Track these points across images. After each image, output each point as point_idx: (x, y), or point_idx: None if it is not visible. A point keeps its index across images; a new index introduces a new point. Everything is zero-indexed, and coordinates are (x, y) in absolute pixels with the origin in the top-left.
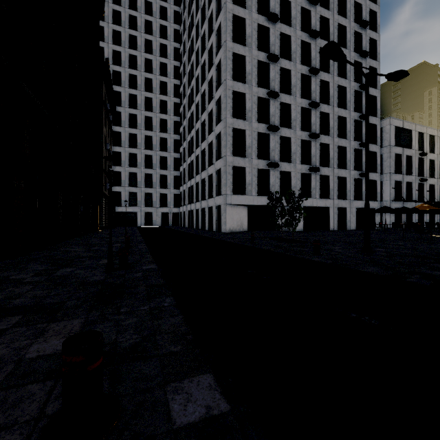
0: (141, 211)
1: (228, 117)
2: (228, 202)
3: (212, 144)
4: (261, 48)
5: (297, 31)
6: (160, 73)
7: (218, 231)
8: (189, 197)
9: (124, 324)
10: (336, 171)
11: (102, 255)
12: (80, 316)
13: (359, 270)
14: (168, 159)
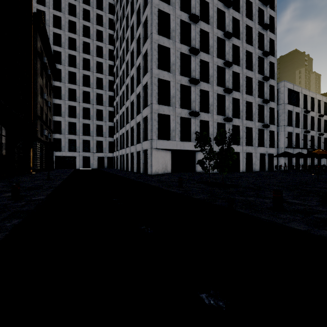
0: (79, 155)
1: (154, 68)
2: (154, 146)
3: (139, 95)
4: (183, 10)
5: None
6: (97, 38)
7: (145, 173)
8: (121, 144)
9: None
10: (245, 122)
11: None
12: None
13: None
14: (103, 112)
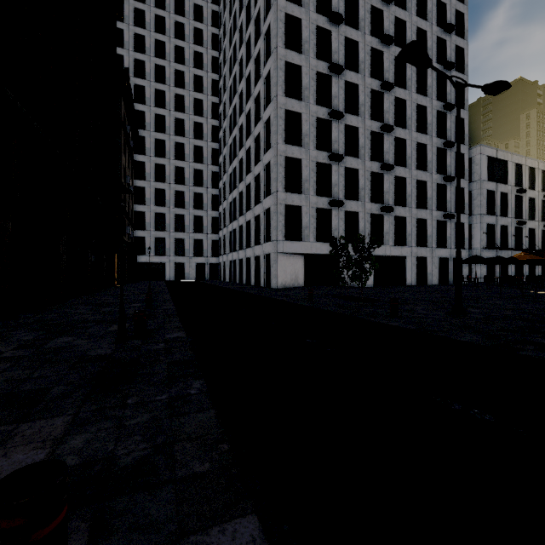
0: (170, 261)
1: (280, 143)
2: (280, 250)
3: (259, 177)
4: (321, 56)
5: (366, 35)
6: (194, 88)
7: (267, 286)
8: (230, 244)
9: (128, 425)
10: (414, 211)
11: (114, 318)
12: (67, 412)
13: (453, 339)
14: (204, 197)
